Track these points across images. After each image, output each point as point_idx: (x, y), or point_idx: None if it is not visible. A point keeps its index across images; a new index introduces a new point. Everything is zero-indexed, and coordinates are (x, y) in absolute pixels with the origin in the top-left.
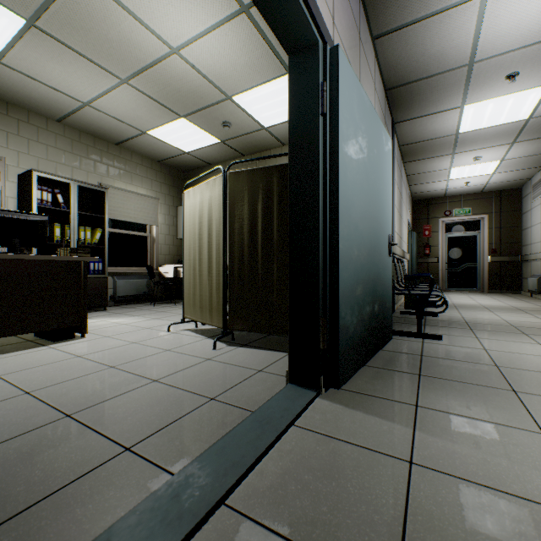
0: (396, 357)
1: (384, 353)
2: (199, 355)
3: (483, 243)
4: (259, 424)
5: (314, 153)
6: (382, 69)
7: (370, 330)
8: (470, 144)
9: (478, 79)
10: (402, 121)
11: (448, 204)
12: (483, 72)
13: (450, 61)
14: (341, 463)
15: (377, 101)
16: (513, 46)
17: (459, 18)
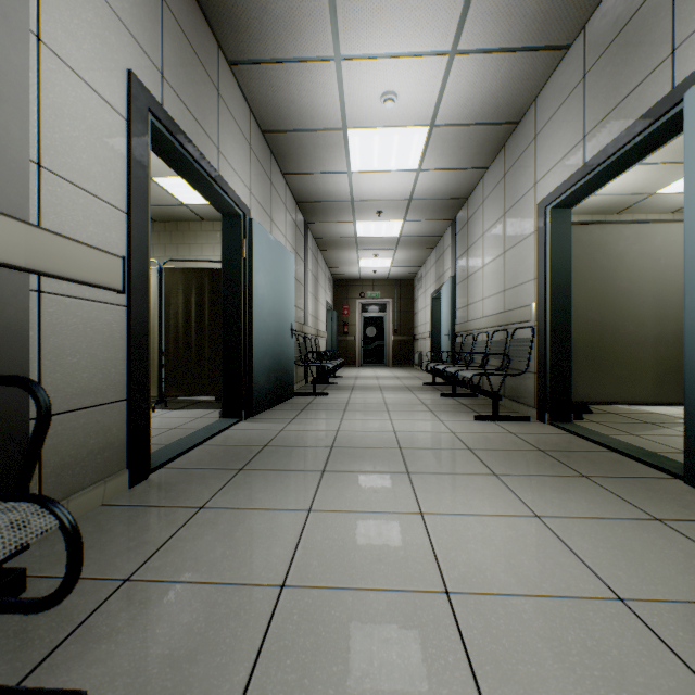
0: (294, 405)
1: (287, 404)
2: None
3: (389, 324)
4: (210, 429)
5: (238, 279)
6: (292, 190)
7: (276, 387)
8: (368, 245)
9: (360, 209)
10: (313, 222)
11: (363, 287)
12: (362, 207)
13: (339, 197)
14: (252, 434)
15: (288, 216)
16: (374, 198)
17: (338, 179)
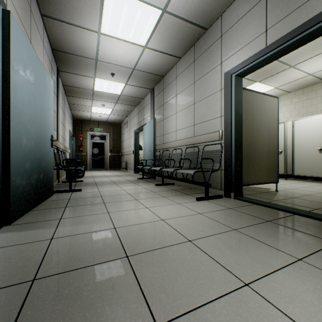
0: (55, 203)
1: (47, 202)
2: None
3: (107, 147)
4: None
5: None
6: (49, 36)
7: (37, 189)
8: (100, 97)
9: (100, 68)
10: (64, 71)
11: (92, 125)
12: (102, 67)
13: (88, 53)
14: (9, 254)
15: (46, 53)
16: (112, 62)
17: (90, 36)
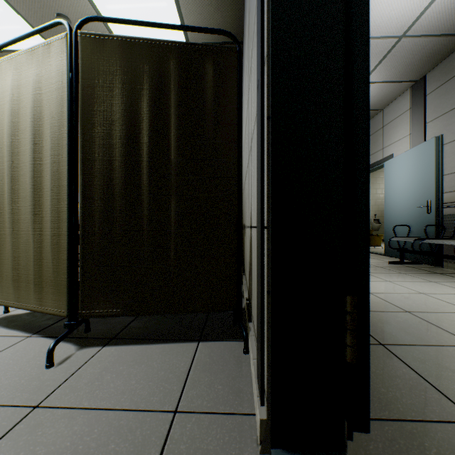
0: None
1: None
2: (9, 397)
3: None
4: None
5: None
6: None
7: None
8: None
9: None
10: None
11: None
12: None
13: None
14: None
15: None
16: None
17: None
